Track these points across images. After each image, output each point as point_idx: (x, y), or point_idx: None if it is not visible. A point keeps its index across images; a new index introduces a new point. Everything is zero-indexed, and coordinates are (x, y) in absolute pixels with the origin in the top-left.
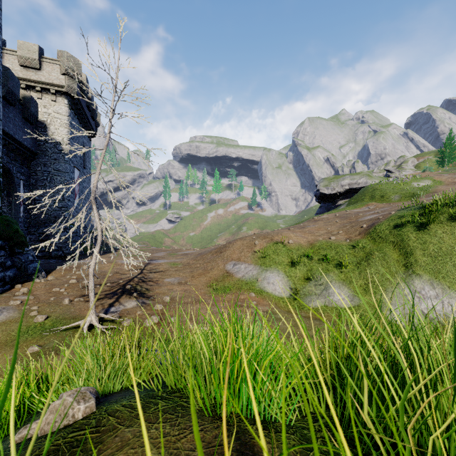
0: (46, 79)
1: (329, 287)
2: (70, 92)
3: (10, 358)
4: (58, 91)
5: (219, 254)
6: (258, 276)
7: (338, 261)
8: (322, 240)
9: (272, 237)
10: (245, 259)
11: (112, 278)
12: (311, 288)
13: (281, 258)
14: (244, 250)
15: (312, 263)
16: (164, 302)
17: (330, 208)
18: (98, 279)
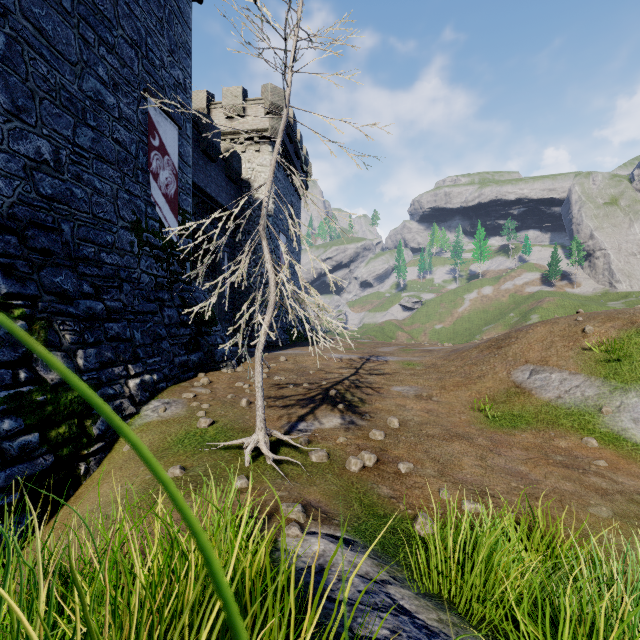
0: (250, 126)
1: None
2: (274, 135)
3: (147, 479)
4: (261, 138)
5: (496, 351)
6: (602, 400)
7: None
8: None
9: (632, 318)
10: (560, 363)
11: (313, 376)
12: None
13: None
14: (554, 344)
15: None
16: (387, 427)
17: None
18: (294, 376)
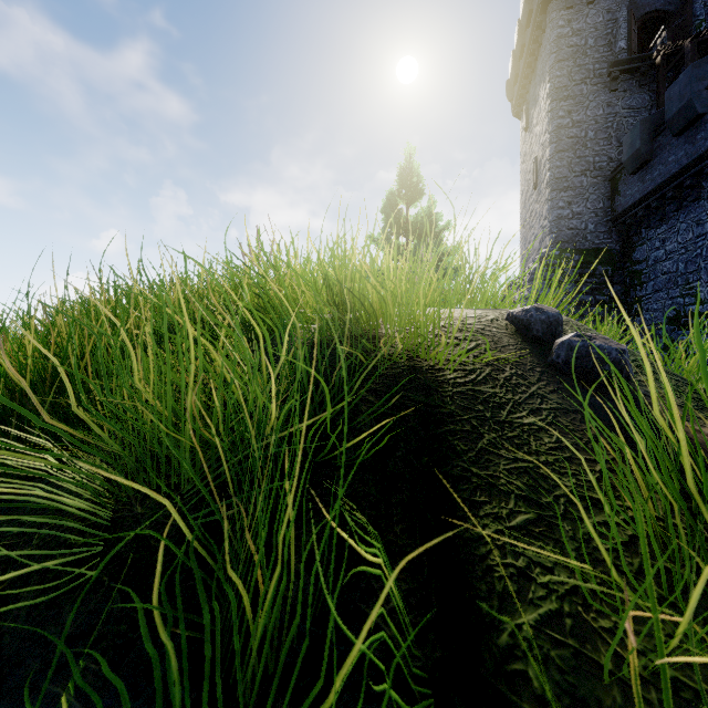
0: None
1: None
2: None
3: None
4: None
5: None
6: None
7: None
8: None
9: None
10: None
11: None
12: None
13: None
14: None
15: None
16: None
17: None
18: None
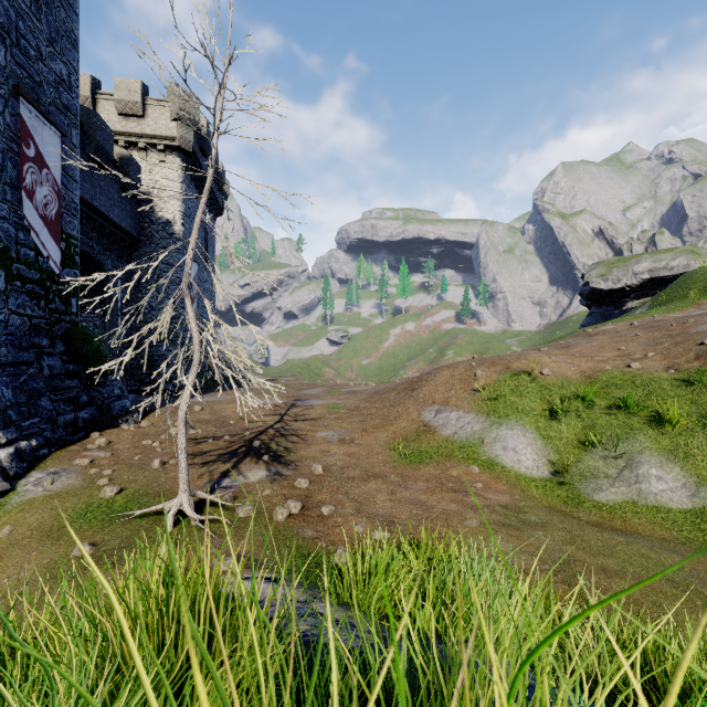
0: (152, 130)
1: (637, 463)
2: (183, 146)
3: (45, 563)
4: (167, 147)
5: (410, 393)
6: (484, 434)
7: (654, 410)
8: (612, 369)
9: (508, 364)
10: (457, 403)
11: (235, 427)
12: (594, 462)
13: (529, 403)
14: (454, 386)
15: (594, 413)
16: (312, 474)
17: (610, 315)
18: (213, 428)
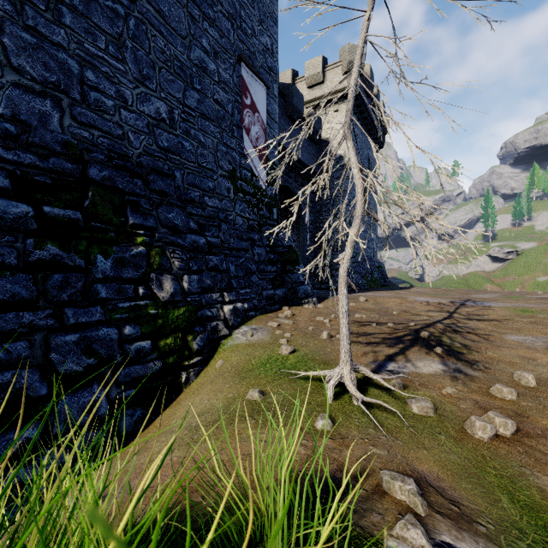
0: (329, 89)
1: None
2: None
3: (229, 397)
4: (339, 98)
5: None
6: None
7: None
8: None
9: None
10: None
11: (398, 317)
12: None
13: None
14: None
15: None
16: (516, 384)
17: None
18: (376, 316)
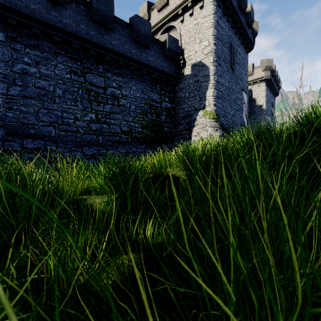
0: (255, 77)
1: None
2: (266, 78)
3: None
4: (260, 80)
5: None
6: None
7: None
8: None
9: None
10: None
11: None
12: None
13: None
14: None
15: None
16: None
17: None
18: None
